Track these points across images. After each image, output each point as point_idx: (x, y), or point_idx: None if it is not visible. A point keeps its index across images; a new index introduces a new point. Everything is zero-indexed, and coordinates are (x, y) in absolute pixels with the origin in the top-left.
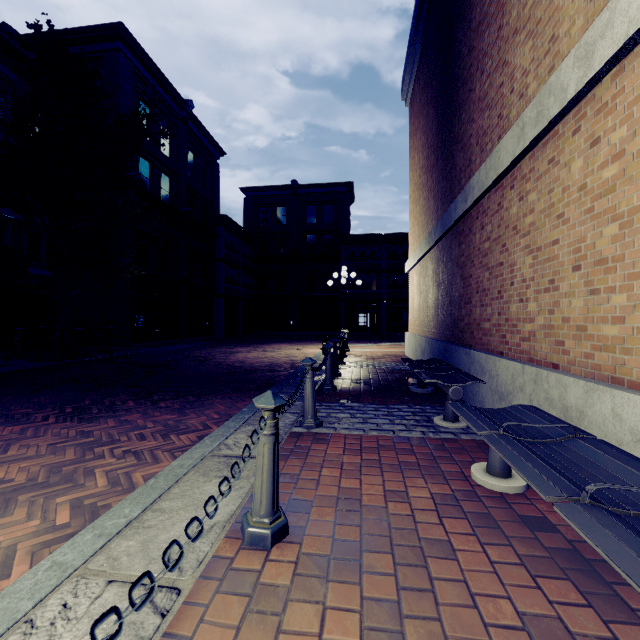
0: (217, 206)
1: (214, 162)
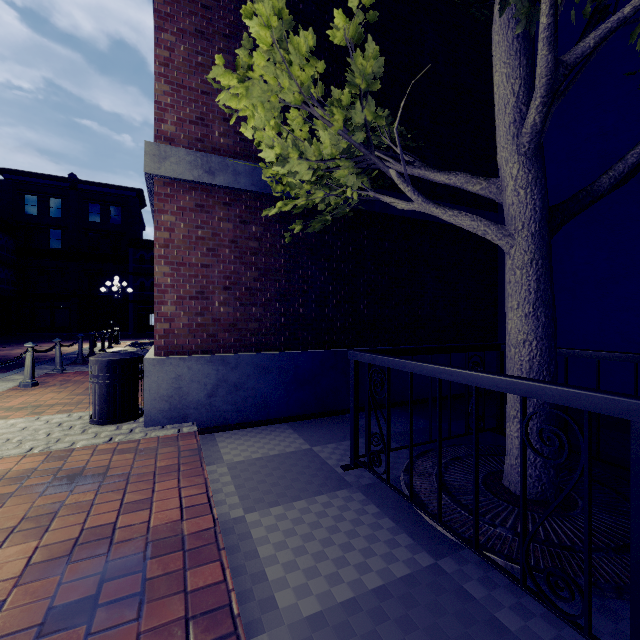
0: None
1: None
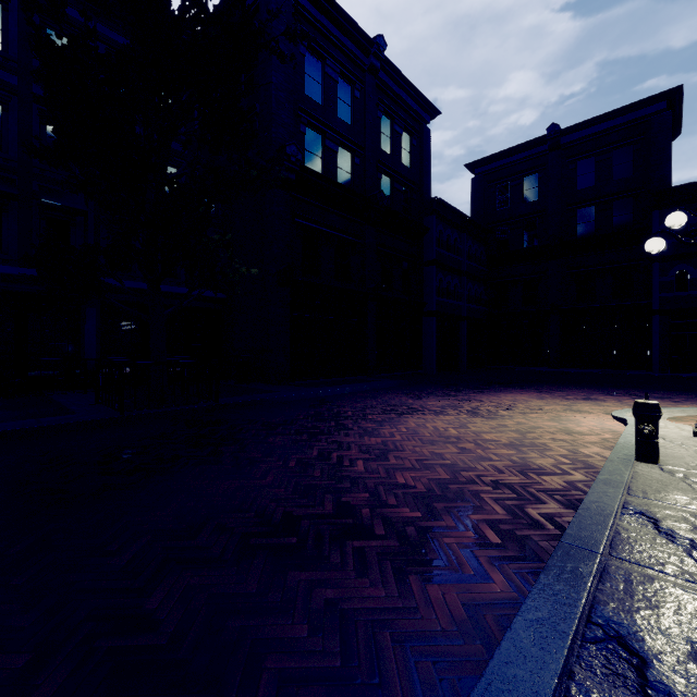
0: (426, 189)
1: (422, 128)
